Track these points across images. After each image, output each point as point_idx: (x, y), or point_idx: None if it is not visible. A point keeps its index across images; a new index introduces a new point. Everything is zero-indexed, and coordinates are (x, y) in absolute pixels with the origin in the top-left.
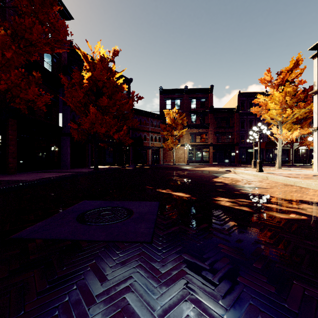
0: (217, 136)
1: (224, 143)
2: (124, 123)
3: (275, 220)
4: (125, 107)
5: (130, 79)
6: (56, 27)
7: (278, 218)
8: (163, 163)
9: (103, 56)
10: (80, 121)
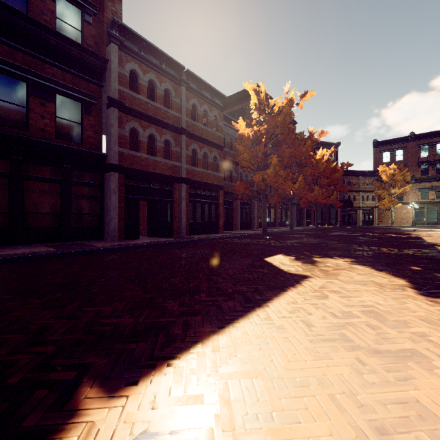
0: None
1: None
2: (334, 189)
3: (398, 236)
4: None
5: (338, 144)
6: (313, 165)
7: (401, 236)
8: (377, 224)
9: (324, 154)
10: None
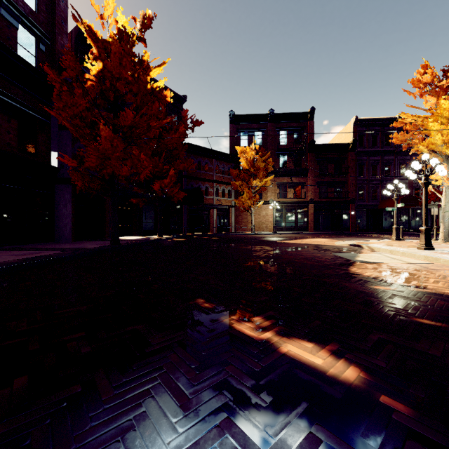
0: (321, 189)
1: (331, 199)
2: (171, 165)
3: None
4: (172, 136)
5: (182, 97)
6: None
7: None
8: (236, 231)
9: (124, 30)
10: (82, 154)
